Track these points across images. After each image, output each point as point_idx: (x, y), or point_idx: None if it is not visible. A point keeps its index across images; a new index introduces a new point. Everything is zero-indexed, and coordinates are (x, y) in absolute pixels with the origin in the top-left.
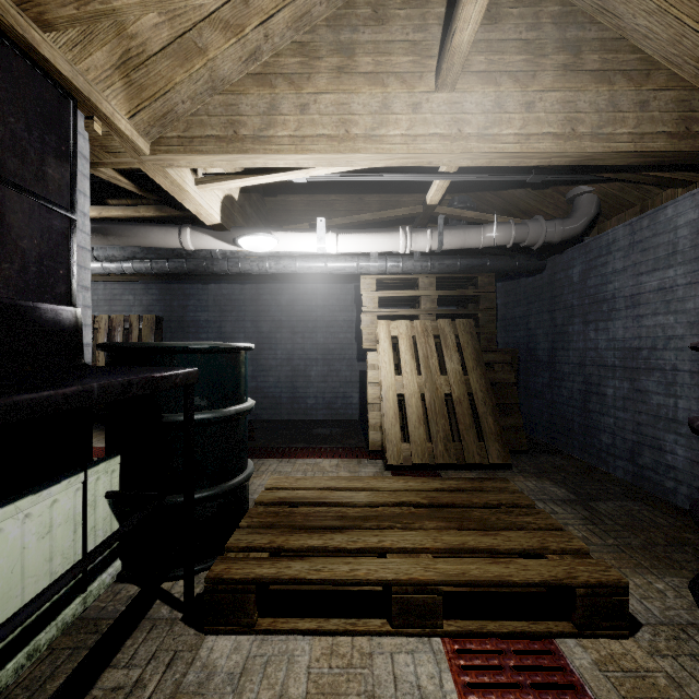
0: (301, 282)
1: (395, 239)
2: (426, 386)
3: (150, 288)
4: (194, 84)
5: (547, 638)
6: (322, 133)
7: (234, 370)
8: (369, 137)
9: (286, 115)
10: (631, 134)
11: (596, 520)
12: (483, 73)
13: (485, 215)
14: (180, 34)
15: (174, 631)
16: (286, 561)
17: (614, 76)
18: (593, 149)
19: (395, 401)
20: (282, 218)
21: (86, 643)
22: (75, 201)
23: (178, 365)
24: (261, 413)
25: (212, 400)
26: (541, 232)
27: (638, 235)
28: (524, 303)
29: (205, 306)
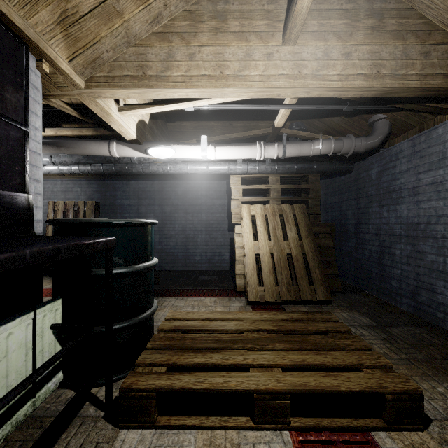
0: (191, 179)
1: (254, 150)
2: (274, 248)
3: (91, 184)
4: (115, 38)
5: (365, 431)
6: (204, 74)
7: (143, 238)
8: (237, 76)
9: (179, 61)
10: (418, 75)
11: (392, 340)
12: (316, 32)
13: (313, 134)
14: (103, 0)
15: (97, 427)
16: (178, 375)
17: (406, 35)
18: (392, 85)
19: (254, 258)
20: (178, 137)
21: (33, 437)
22: (28, 118)
23: (103, 235)
24: (165, 266)
25: (127, 259)
26: (351, 145)
27: (417, 147)
28: (338, 193)
29: (128, 195)
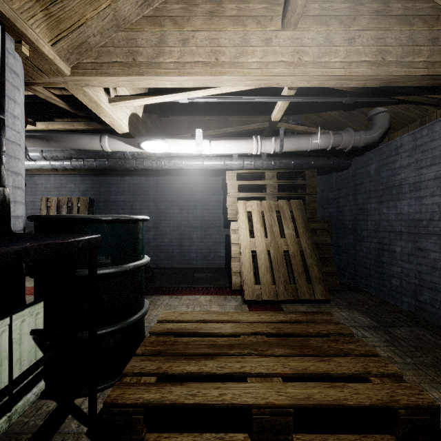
0: (187, 175)
1: (250, 144)
2: (271, 245)
3: (85, 179)
4: (102, 21)
5: None
6: (198, 60)
7: (133, 236)
8: (233, 63)
9: (172, 47)
10: (426, 62)
11: (395, 342)
12: (317, 17)
13: (311, 129)
14: None
15: None
16: (169, 387)
17: (413, 20)
18: (398, 73)
19: (250, 256)
20: (173, 132)
21: None
22: (4, 104)
23: (88, 232)
24: (160, 263)
25: (115, 258)
26: (351, 139)
27: (419, 141)
28: (335, 189)
29: (122, 191)
